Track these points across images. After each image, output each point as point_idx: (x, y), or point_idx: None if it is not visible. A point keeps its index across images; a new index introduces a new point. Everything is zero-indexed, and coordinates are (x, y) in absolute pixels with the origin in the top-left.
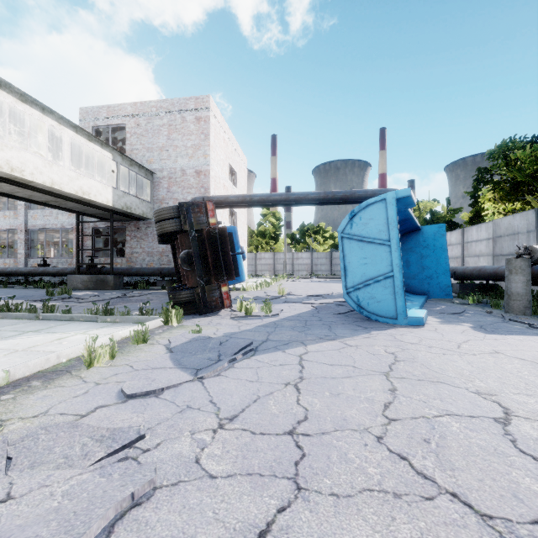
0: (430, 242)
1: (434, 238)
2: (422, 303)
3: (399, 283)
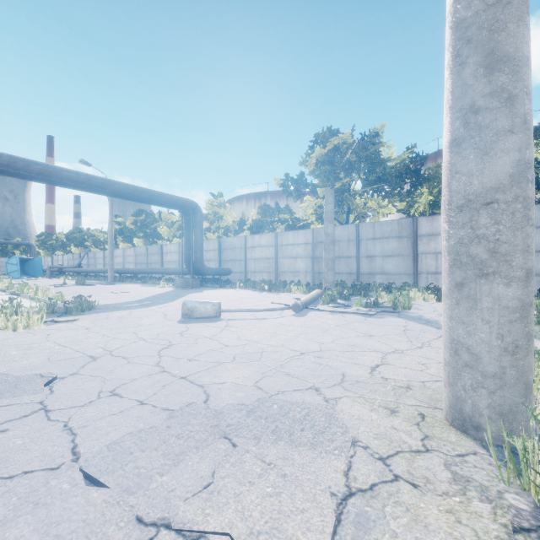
0: (37, 262)
1: (38, 261)
2: (30, 277)
3: (20, 272)
